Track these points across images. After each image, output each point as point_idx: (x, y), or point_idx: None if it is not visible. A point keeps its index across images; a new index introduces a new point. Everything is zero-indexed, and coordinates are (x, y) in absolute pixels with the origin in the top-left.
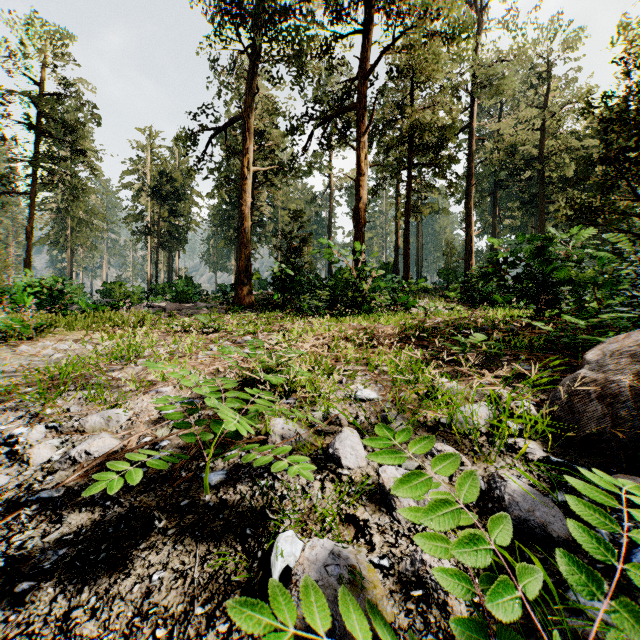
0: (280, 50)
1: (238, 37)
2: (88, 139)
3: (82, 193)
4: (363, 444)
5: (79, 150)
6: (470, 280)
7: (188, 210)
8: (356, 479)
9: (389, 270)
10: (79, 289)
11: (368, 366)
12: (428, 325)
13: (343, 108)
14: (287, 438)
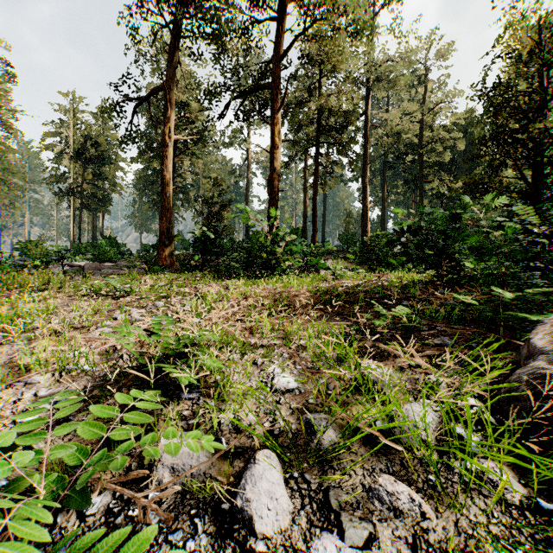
0: (199, 26)
1: (159, 11)
2: (6, 98)
3: None
4: (284, 476)
5: None
6: (369, 245)
7: (113, 174)
8: None
9: (298, 234)
10: None
11: (285, 341)
12: (340, 290)
13: (258, 86)
14: (179, 471)
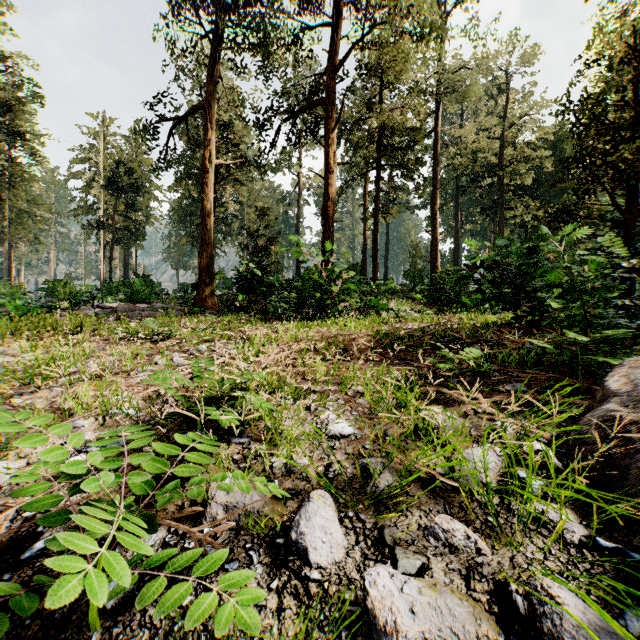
0: (244, 36)
1: (199, 20)
2: (30, 122)
3: (21, 180)
4: (339, 515)
5: (16, 132)
6: (438, 283)
7: (147, 204)
8: (331, 589)
9: (357, 271)
10: (18, 287)
11: (341, 387)
12: (403, 333)
13: (311, 102)
14: (233, 509)
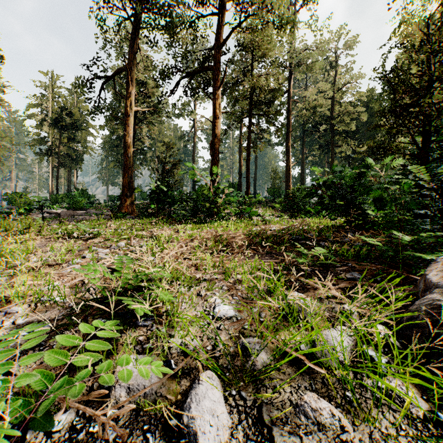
0: (155, 19)
1: (122, 6)
2: None
3: None
4: (224, 393)
5: None
6: (292, 196)
7: (84, 138)
8: None
9: (235, 188)
10: None
11: (224, 276)
12: (269, 233)
13: (203, 68)
14: (134, 391)
